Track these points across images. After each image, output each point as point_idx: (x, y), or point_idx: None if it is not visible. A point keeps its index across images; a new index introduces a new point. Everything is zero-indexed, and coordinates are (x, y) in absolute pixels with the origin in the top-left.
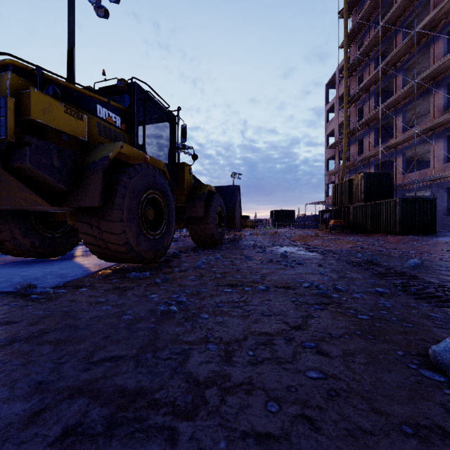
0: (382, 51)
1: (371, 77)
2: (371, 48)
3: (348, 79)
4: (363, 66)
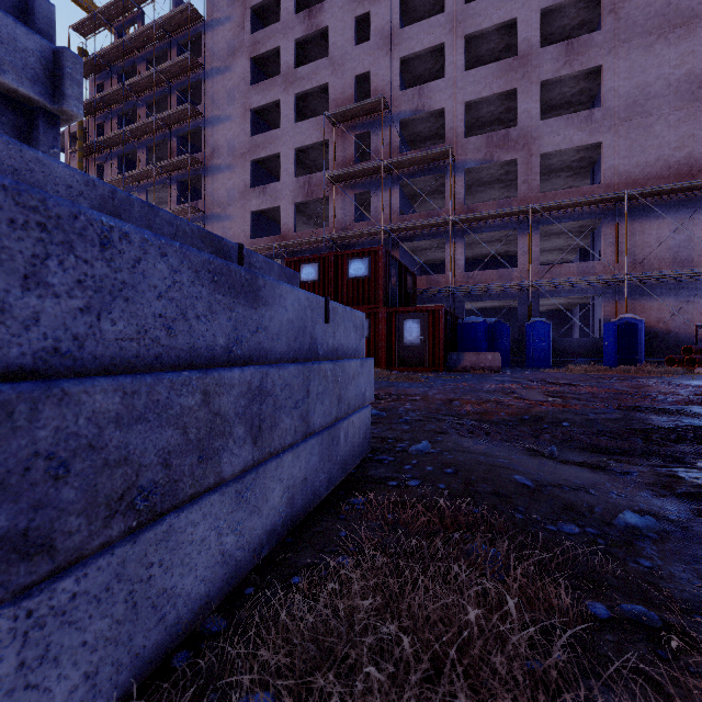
0: (126, 154)
1: (114, 180)
2: (114, 143)
3: (84, 156)
4: (105, 156)
